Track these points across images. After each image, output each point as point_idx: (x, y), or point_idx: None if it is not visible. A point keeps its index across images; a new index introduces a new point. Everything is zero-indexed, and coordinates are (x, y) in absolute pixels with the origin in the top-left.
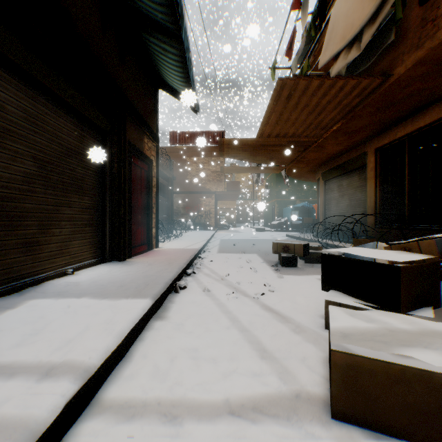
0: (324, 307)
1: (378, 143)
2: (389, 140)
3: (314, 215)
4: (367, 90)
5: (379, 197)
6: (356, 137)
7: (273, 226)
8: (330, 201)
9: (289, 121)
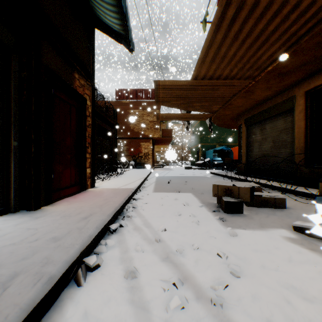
0: None
1: (308, 86)
2: None
3: (230, 156)
4: None
5: (309, 138)
6: (287, 79)
7: (198, 165)
8: (252, 143)
9: (225, 59)
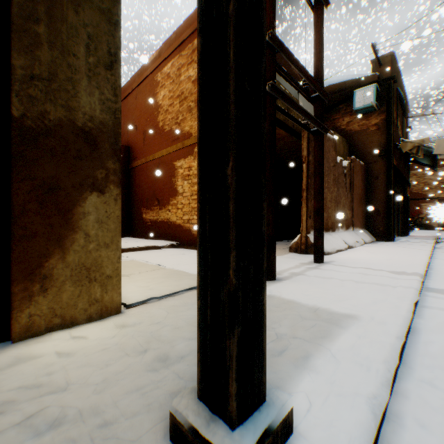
0: None
1: None
2: None
3: None
4: None
5: None
6: None
7: None
8: None
9: None
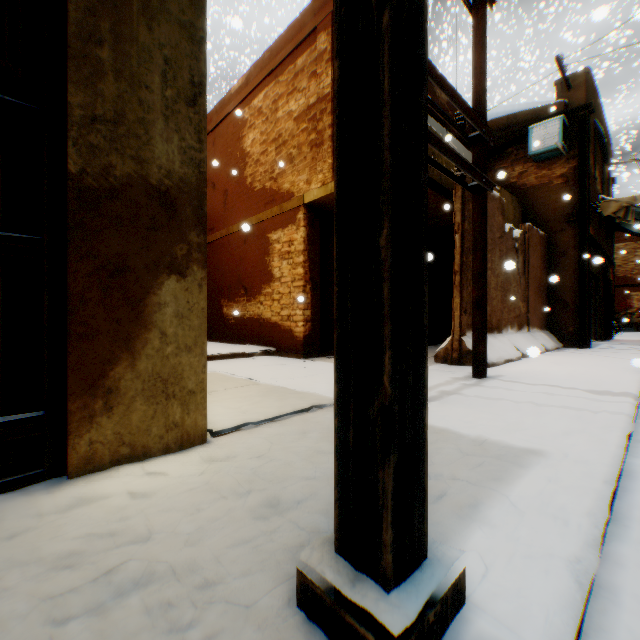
0: None
1: None
2: None
3: None
4: None
5: None
6: None
7: None
8: None
9: None
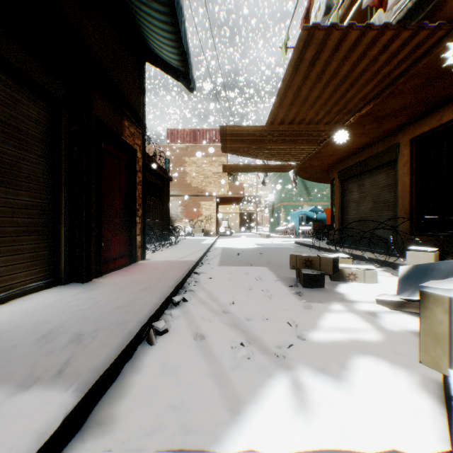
0: (408, 383)
1: (414, 132)
2: (430, 127)
3: (323, 220)
4: (419, 49)
5: (415, 198)
6: (387, 124)
7: (279, 232)
8: (348, 203)
9: (308, 101)
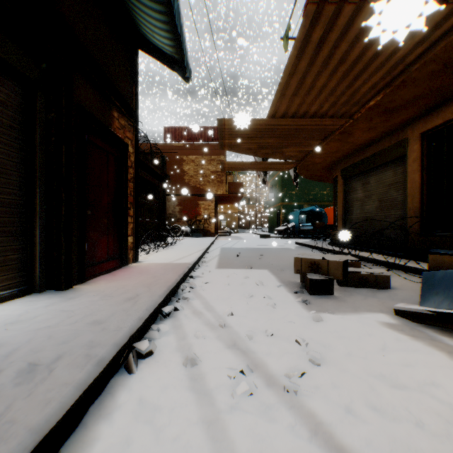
0: None
1: (425, 126)
2: (443, 119)
3: (323, 220)
4: (440, 29)
5: (425, 196)
6: (396, 117)
7: (279, 232)
8: (352, 203)
9: (313, 91)
